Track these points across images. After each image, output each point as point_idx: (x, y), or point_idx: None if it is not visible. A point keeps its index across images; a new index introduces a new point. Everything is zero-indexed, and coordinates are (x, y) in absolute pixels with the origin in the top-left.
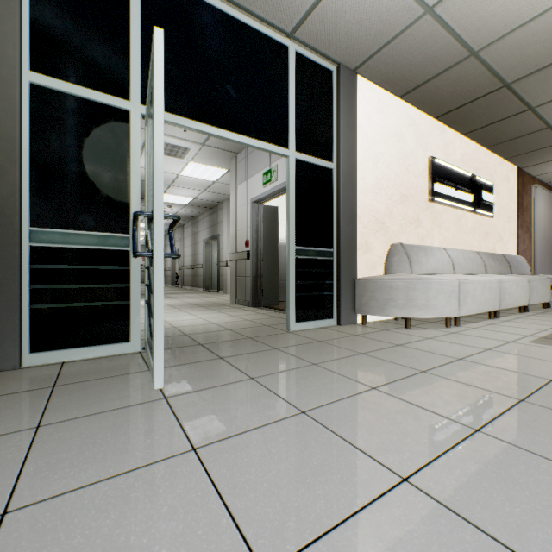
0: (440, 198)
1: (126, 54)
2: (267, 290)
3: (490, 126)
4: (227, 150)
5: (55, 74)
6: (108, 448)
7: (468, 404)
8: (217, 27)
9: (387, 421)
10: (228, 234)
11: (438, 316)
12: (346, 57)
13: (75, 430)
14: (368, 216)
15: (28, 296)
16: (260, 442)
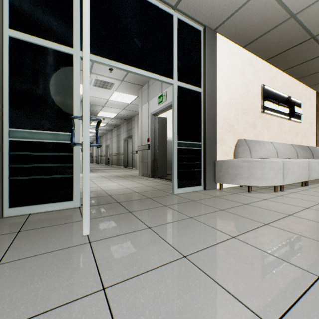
0: (268, 111)
1: (70, 19)
2: (160, 167)
3: (300, 65)
4: (136, 84)
5: (25, 31)
6: (41, 286)
7: (305, 252)
8: (128, 2)
9: (247, 266)
10: (137, 134)
11: (270, 184)
12: (209, 21)
13: (22, 268)
14: (223, 121)
15: (7, 172)
16: (153, 284)
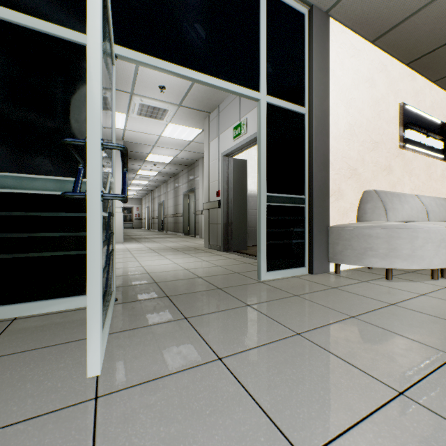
0: (411, 145)
1: None
2: (237, 236)
3: None
4: (200, 110)
5: (8, 4)
6: None
7: None
8: None
9: None
10: (202, 187)
11: (425, 267)
12: None
13: None
14: (340, 162)
15: None
16: None
